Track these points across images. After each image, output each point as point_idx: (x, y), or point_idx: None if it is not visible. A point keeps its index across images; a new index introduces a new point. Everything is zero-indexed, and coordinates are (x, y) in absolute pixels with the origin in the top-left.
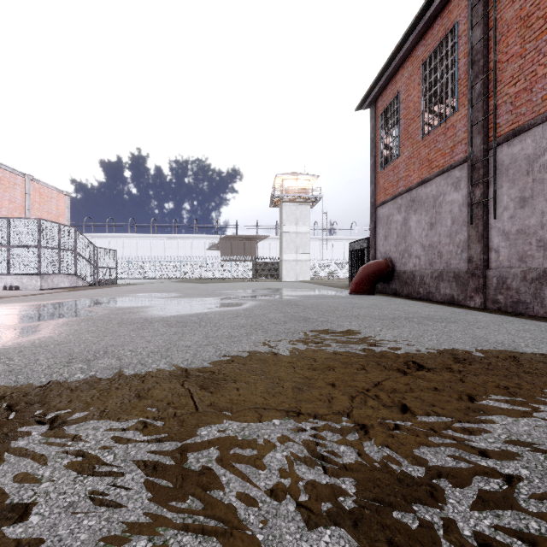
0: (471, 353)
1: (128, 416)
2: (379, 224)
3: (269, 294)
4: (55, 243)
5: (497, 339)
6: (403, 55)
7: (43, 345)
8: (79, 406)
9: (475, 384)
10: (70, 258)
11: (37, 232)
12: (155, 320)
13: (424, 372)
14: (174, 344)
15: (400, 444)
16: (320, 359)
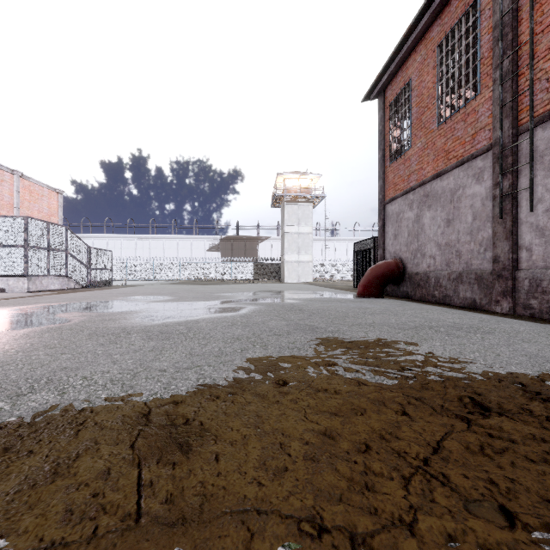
0: (539, 381)
1: (7, 537)
2: (388, 222)
3: (270, 297)
4: (44, 242)
5: None
6: (416, 38)
7: None
8: None
9: None
10: (61, 259)
11: (24, 230)
12: (134, 330)
13: (496, 419)
14: (146, 366)
15: None
16: (338, 393)
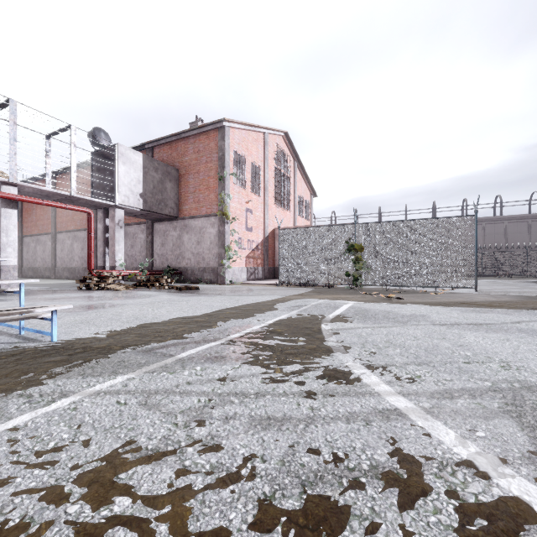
0: None
1: None
2: None
3: None
4: None
5: None
6: None
7: None
8: None
9: None
10: None
11: None
12: None
13: None
14: None
15: None
16: None
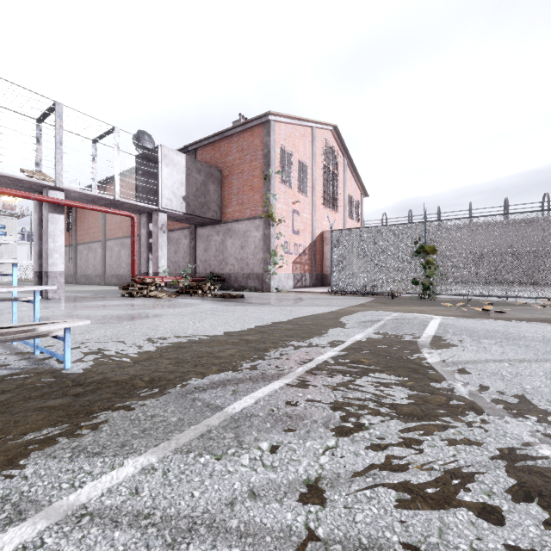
0: None
1: None
2: None
3: None
4: None
5: None
6: None
7: None
8: None
9: None
10: None
11: None
12: None
13: None
14: None
15: None
16: None
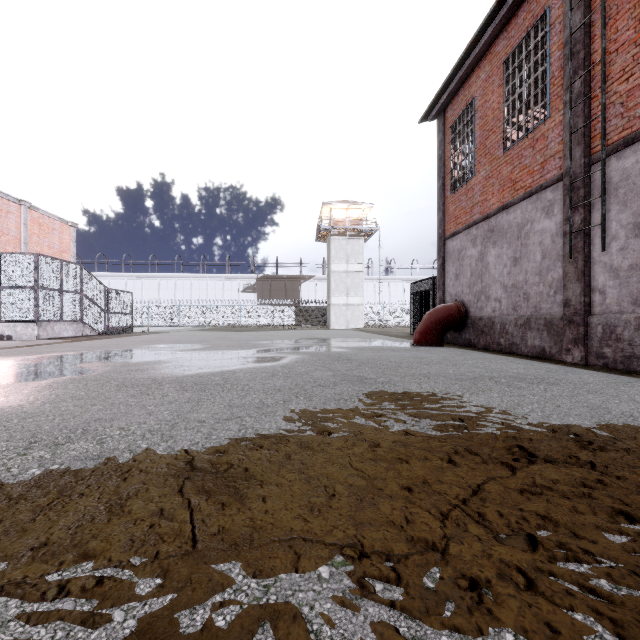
0: (595, 432)
1: (78, 558)
2: (449, 260)
3: (315, 345)
4: (56, 283)
5: (622, 410)
6: (480, 52)
7: (2, 420)
8: (7, 534)
9: (624, 488)
10: (75, 302)
11: (33, 269)
12: (166, 381)
13: (541, 466)
14: (184, 417)
15: (549, 633)
16: (385, 442)
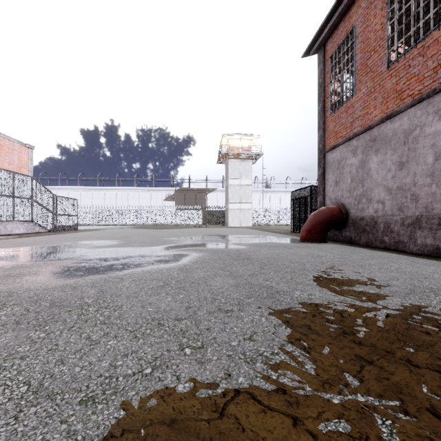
0: None
1: None
2: (329, 169)
3: (216, 242)
4: (8, 190)
5: None
6: None
7: None
8: None
9: None
10: (26, 205)
11: None
12: (17, 299)
13: None
14: None
15: None
16: None
